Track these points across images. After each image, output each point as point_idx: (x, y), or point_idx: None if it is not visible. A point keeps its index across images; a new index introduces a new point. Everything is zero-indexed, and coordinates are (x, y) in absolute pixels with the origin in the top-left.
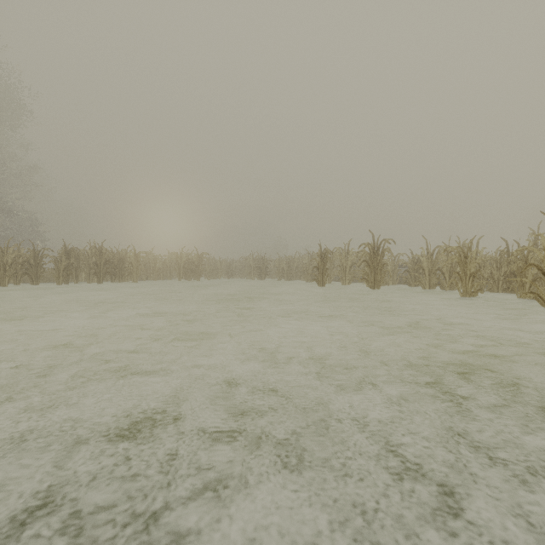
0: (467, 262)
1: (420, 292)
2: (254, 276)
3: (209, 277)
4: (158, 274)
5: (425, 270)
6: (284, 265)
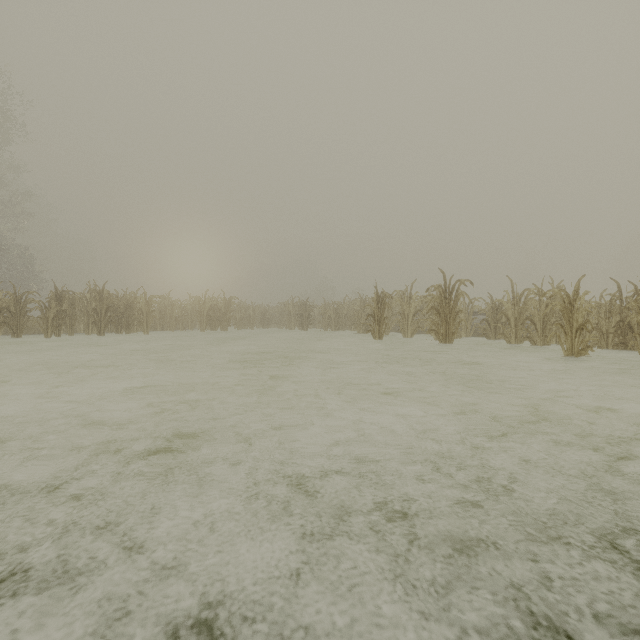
0: (572, 310)
1: (501, 347)
2: (294, 325)
3: (240, 326)
4: (176, 323)
5: (510, 319)
6: (331, 312)
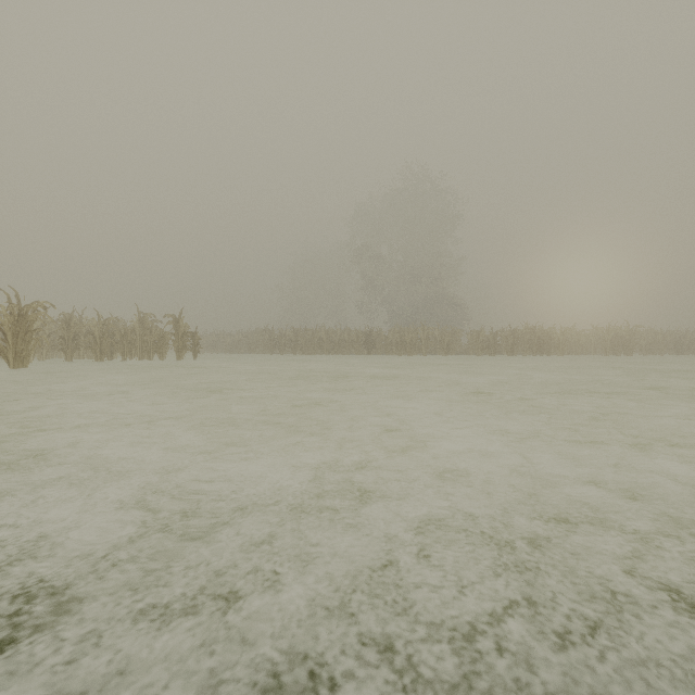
0: None
1: None
2: None
3: (645, 352)
4: (581, 349)
5: None
6: None
